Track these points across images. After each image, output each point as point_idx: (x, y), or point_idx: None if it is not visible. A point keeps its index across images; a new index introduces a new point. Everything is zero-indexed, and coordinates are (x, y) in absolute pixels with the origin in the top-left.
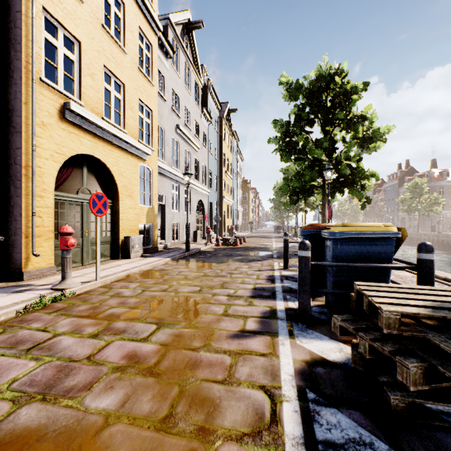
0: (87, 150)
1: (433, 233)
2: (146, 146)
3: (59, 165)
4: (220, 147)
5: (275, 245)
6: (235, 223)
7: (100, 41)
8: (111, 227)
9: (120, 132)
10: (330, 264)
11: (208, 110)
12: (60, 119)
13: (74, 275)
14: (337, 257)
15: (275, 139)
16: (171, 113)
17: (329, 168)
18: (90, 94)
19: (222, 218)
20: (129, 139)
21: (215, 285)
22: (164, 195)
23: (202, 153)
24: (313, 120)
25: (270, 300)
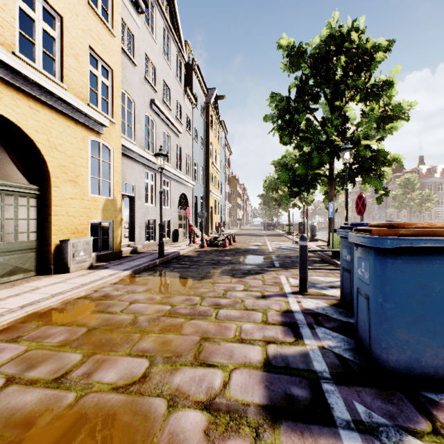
0: None
1: None
2: (102, 114)
3: None
4: (206, 136)
5: (270, 246)
6: (223, 219)
7: None
8: (38, 226)
9: (49, 82)
10: None
11: (192, 91)
12: None
13: None
14: None
15: (272, 117)
16: (144, 84)
17: (348, 147)
18: None
19: (209, 214)
20: (67, 96)
21: (183, 351)
22: (134, 185)
23: (185, 139)
24: (319, 95)
25: (323, 437)
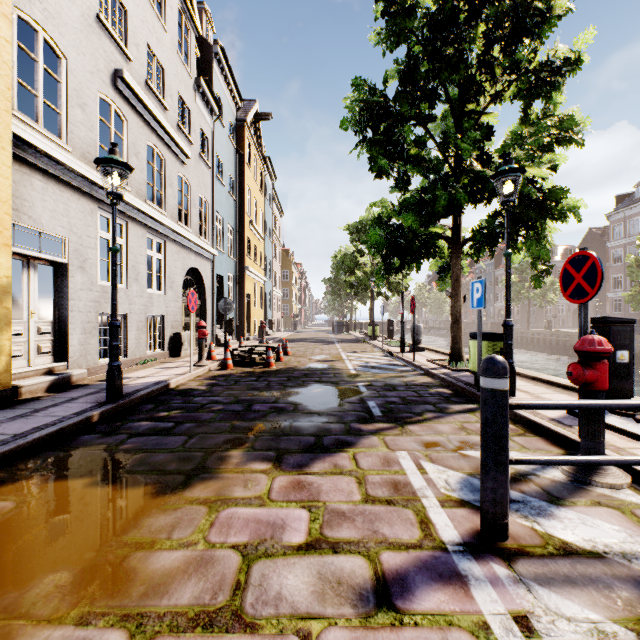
0: None
1: (550, 331)
2: None
3: None
4: (240, 176)
5: (349, 362)
6: (269, 315)
7: None
8: None
9: None
10: None
11: (211, 87)
12: None
13: None
14: None
15: (357, 121)
16: (96, 31)
17: (514, 169)
18: None
19: (244, 306)
20: None
21: None
22: (66, 238)
23: (199, 172)
24: (437, 93)
25: None
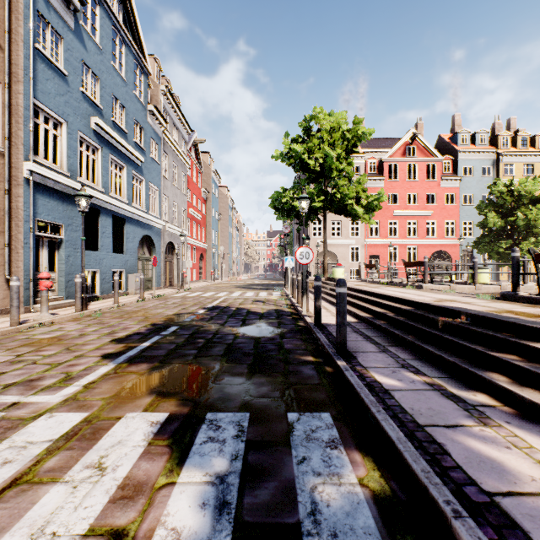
0: None
1: None
2: None
3: None
4: None
5: None
6: None
7: None
8: None
9: None
10: None
11: None
12: None
13: None
14: None
15: None
16: None
17: None
18: None
19: None
20: None
21: None
22: None
23: None
24: None
25: None
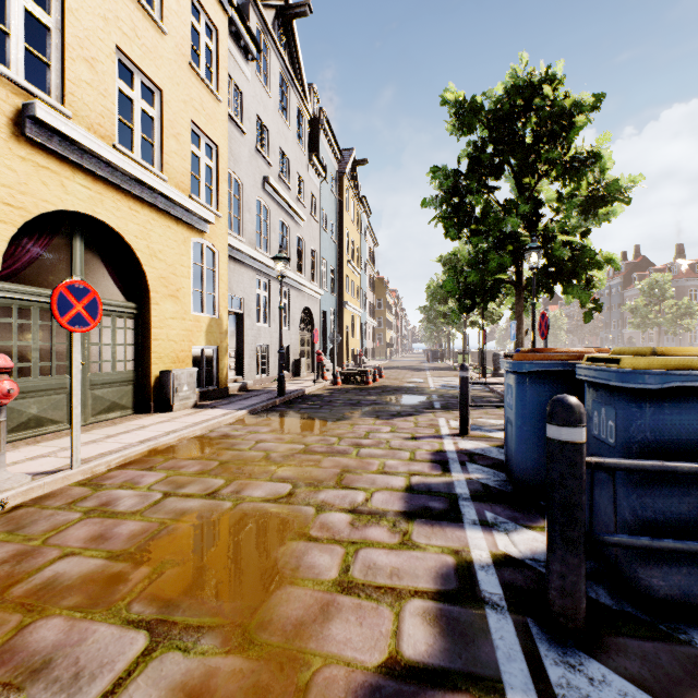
0: (80, 204)
1: None
2: (206, 207)
3: (12, 229)
4: (340, 221)
5: (432, 383)
6: (365, 345)
7: (109, 0)
8: (136, 353)
9: (151, 176)
10: (646, 466)
11: (319, 158)
12: (15, 137)
13: (36, 454)
14: (647, 439)
15: (434, 200)
16: (255, 157)
17: (535, 247)
18: (86, 97)
19: (343, 337)
20: (169, 190)
21: (324, 479)
22: (242, 297)
23: (310, 229)
24: (501, 168)
25: (450, 527)
